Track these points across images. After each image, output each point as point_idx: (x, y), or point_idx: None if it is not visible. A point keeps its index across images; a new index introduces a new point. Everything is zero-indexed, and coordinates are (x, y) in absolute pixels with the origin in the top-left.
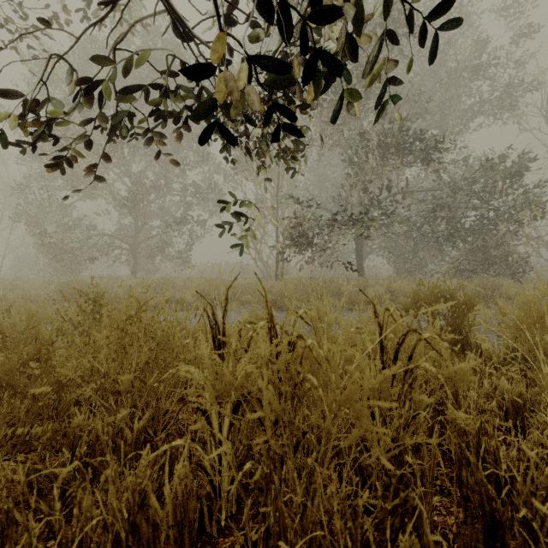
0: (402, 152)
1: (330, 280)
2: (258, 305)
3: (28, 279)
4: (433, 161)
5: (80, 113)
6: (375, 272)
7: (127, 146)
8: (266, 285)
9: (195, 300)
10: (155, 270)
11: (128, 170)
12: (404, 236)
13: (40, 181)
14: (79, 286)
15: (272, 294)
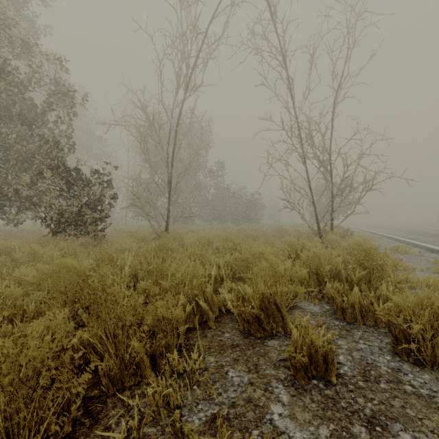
0: None
1: None
2: None
3: None
4: None
5: None
6: None
7: None
8: None
9: None
10: None
11: None
12: None
13: None
14: None
15: None
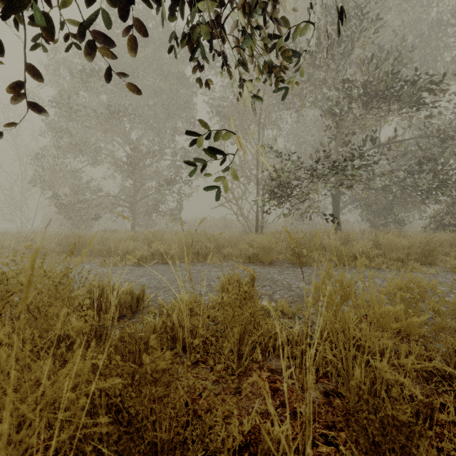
0: (390, 100)
1: (310, 234)
2: (239, 258)
3: (48, 232)
4: (427, 106)
5: (83, 86)
6: (347, 226)
7: (124, 116)
8: (247, 239)
9: (179, 253)
10: (152, 224)
11: (127, 139)
12: (382, 191)
13: (58, 150)
14: (76, 239)
15: (253, 248)
